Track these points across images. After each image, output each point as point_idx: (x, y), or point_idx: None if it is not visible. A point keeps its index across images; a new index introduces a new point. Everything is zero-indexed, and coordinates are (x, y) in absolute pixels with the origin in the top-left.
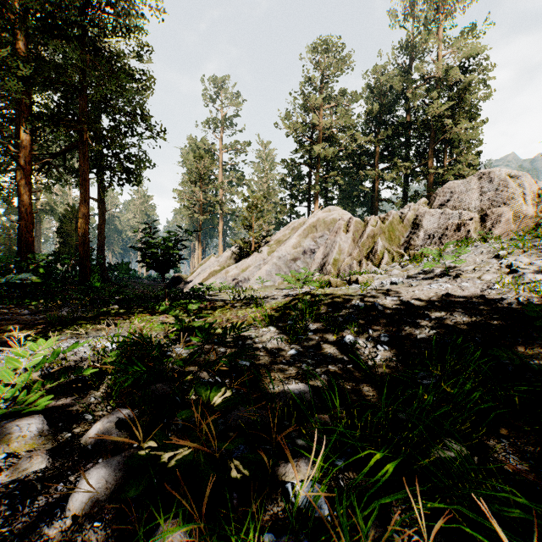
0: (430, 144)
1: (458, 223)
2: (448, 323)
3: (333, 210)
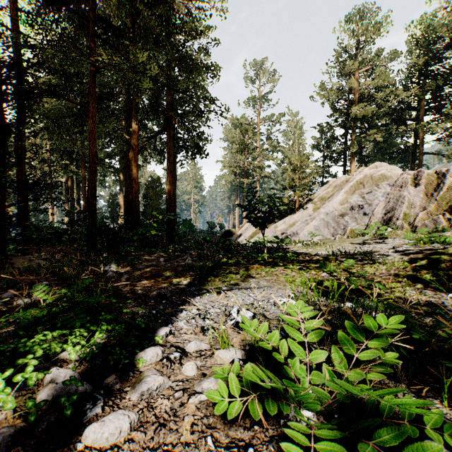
0: None
1: None
2: None
3: (379, 166)
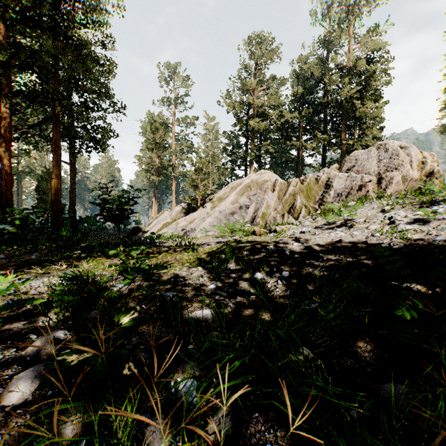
0: (343, 120)
1: (360, 185)
2: (335, 263)
3: (264, 173)
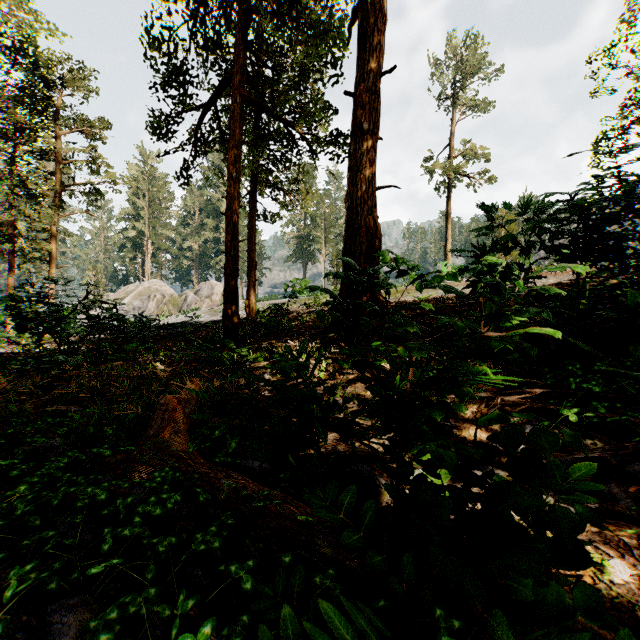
0: None
1: (196, 302)
2: None
3: (156, 282)
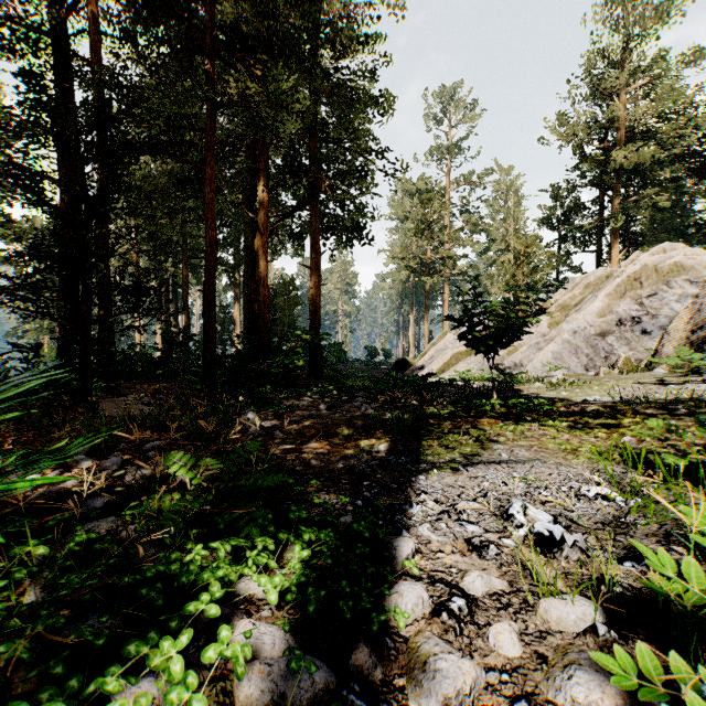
0: None
1: None
2: None
3: (669, 249)
